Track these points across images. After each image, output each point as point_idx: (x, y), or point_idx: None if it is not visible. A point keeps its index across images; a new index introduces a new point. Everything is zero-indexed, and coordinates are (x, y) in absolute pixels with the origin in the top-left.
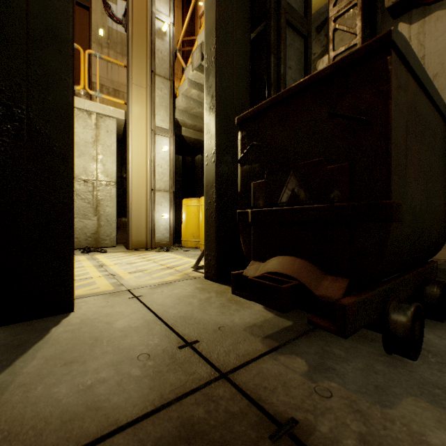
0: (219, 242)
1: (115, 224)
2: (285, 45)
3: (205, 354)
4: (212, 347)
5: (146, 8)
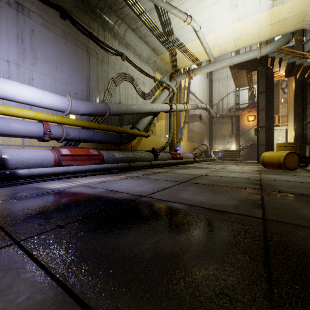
0: None
1: None
2: (306, 129)
3: None
4: None
5: (293, 101)
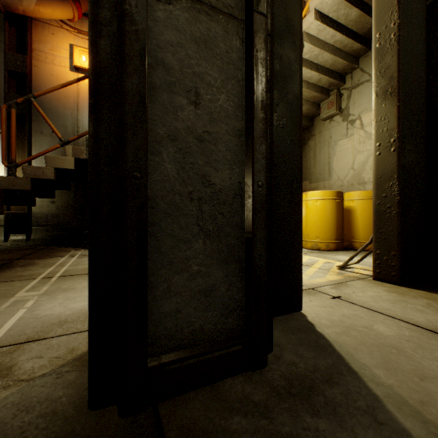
0: (401, 241)
1: None
2: None
3: None
4: None
5: None
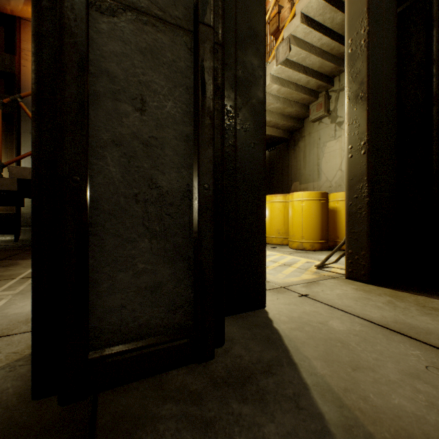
0: (371, 241)
1: None
2: None
3: None
4: None
5: None
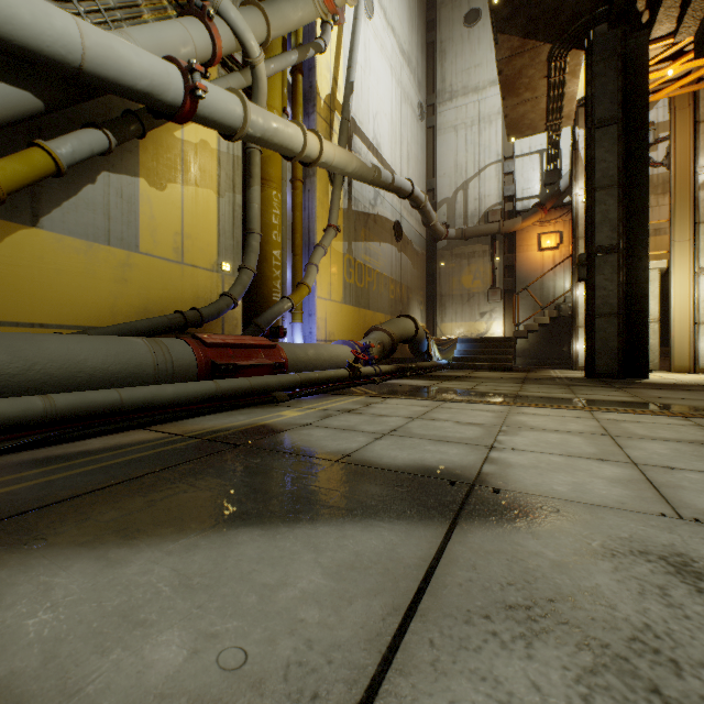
0: None
1: (656, 353)
2: None
3: (693, 383)
4: (696, 383)
5: (688, 175)
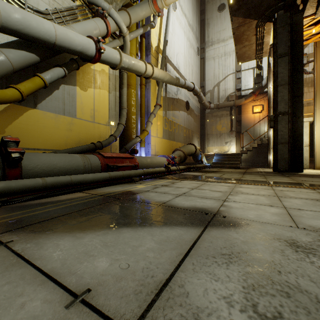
0: None
1: (308, 160)
2: None
3: None
4: None
5: None
